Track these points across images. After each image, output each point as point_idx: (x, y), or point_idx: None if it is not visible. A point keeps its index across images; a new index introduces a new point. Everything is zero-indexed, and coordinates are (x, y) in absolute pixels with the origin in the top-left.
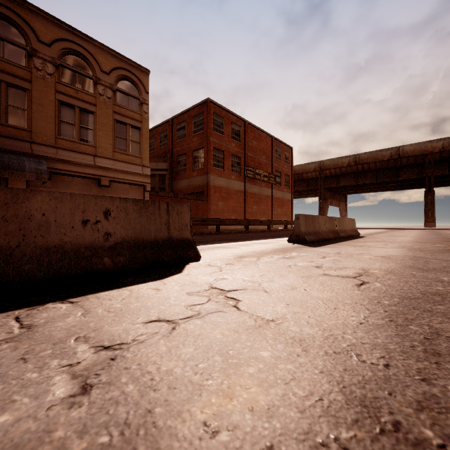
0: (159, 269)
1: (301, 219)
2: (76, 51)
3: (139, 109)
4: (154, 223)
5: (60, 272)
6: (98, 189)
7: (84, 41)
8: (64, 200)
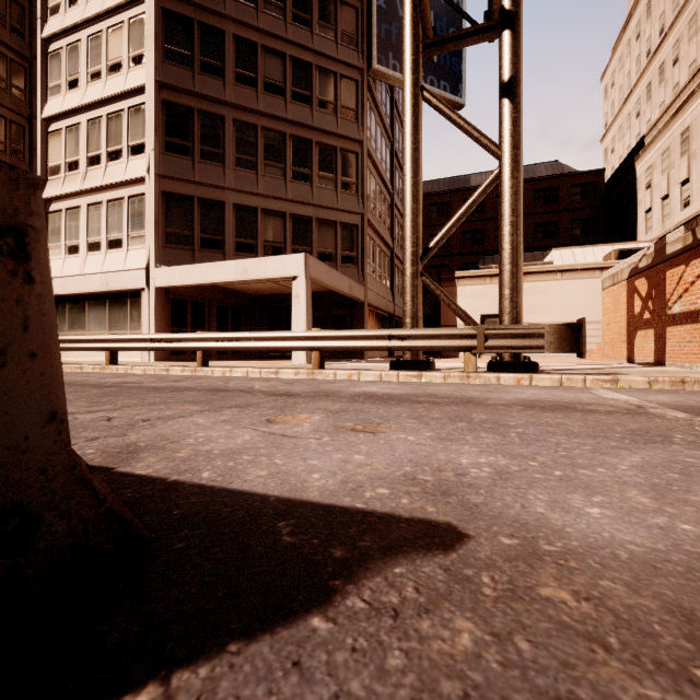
0: None
1: None
2: None
3: None
4: None
5: None
6: None
7: None
8: None
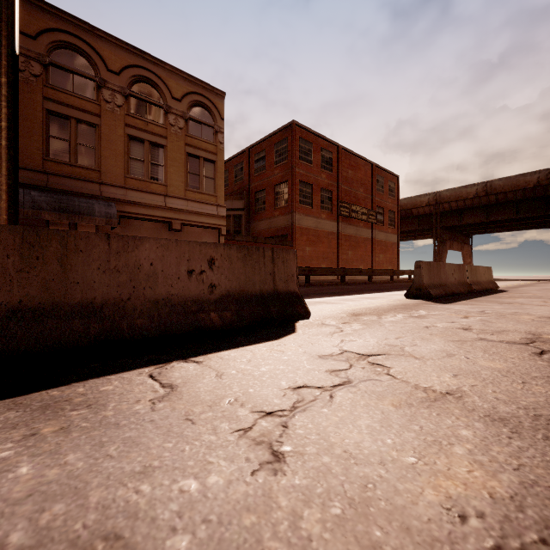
0: (267, 327)
1: (423, 268)
2: (146, 78)
3: (214, 139)
4: (258, 274)
5: (170, 328)
6: (168, 234)
7: (154, 66)
8: (170, 247)
